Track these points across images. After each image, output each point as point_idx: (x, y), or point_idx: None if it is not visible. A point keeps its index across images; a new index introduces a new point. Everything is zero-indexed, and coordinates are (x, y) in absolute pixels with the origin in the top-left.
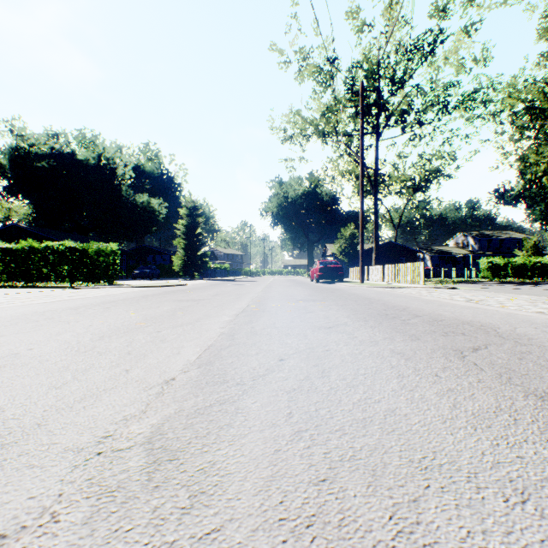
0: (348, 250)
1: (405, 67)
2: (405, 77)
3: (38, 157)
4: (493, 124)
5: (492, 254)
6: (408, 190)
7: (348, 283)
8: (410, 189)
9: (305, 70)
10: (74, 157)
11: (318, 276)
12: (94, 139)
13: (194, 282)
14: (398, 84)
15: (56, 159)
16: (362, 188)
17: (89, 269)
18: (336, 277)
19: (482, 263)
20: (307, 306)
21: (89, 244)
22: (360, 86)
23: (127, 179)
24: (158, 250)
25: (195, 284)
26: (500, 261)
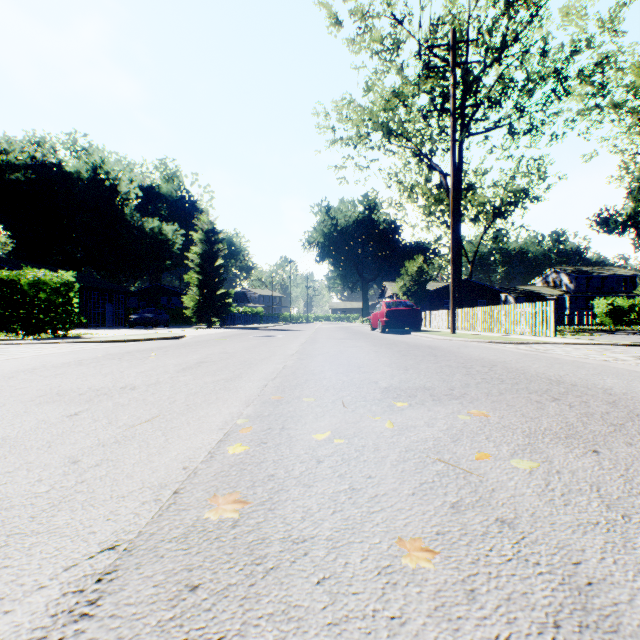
0: (414, 289)
1: (505, 27)
2: (504, 43)
3: (14, 169)
4: (618, 116)
5: (594, 295)
6: (487, 215)
7: (436, 335)
8: (490, 214)
9: (363, 34)
10: (61, 168)
11: (384, 324)
12: (88, 147)
13: (203, 333)
14: (494, 53)
15: (37, 172)
16: (454, 190)
17: (19, 312)
18: (410, 325)
19: (598, 305)
20: (452, 445)
21: (21, 272)
22: (451, 35)
23: (131, 199)
24: (175, 290)
25: (199, 336)
26: (623, 303)
